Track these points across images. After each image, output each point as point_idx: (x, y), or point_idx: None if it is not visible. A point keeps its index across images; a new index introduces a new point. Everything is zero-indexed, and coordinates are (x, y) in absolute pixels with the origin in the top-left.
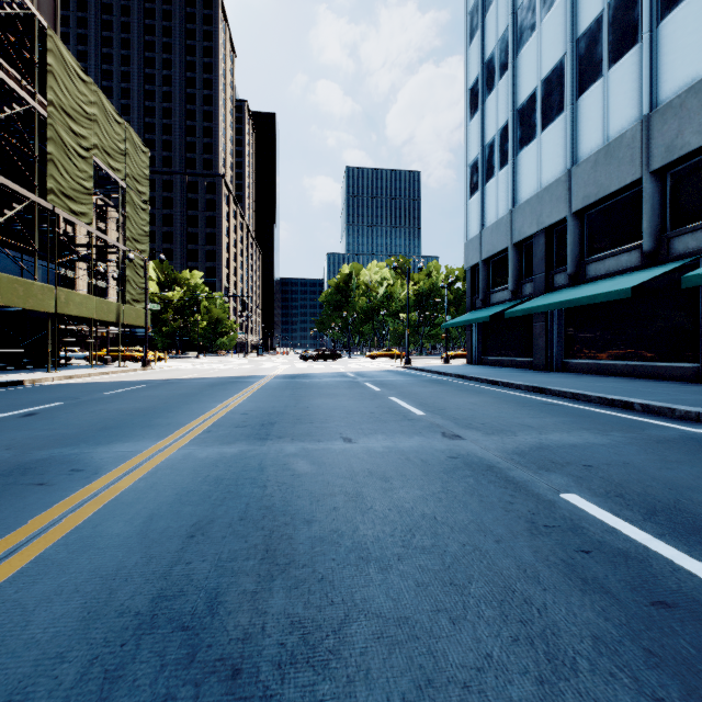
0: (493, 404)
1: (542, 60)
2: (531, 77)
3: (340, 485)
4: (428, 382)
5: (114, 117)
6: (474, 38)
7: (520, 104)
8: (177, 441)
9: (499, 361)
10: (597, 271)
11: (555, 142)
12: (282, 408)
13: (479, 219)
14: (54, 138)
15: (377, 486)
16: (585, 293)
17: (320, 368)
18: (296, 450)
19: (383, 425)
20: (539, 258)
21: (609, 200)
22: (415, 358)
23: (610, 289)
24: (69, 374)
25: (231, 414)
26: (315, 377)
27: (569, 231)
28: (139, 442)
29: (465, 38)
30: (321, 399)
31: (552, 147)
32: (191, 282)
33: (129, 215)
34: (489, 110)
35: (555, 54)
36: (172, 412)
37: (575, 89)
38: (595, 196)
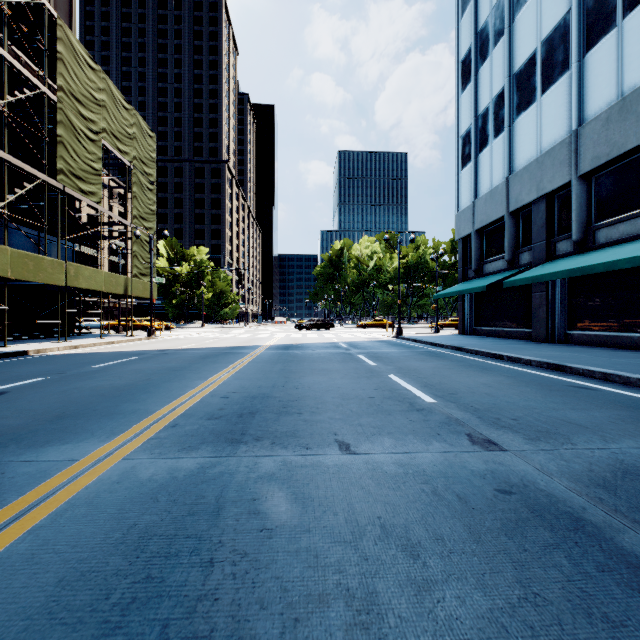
0: (510, 386)
1: (542, 20)
2: (529, 39)
3: (336, 565)
4: (424, 355)
5: (122, 104)
6: (466, 10)
7: (517, 69)
8: (127, 443)
9: (493, 331)
10: (608, 237)
11: (558, 103)
12: (268, 389)
13: (472, 190)
14: (64, 122)
15: (401, 573)
16: (599, 259)
17: (314, 337)
18: (275, 466)
19: (387, 418)
20: (538, 225)
21: (623, 159)
22: (403, 327)
23: (633, 254)
24: (75, 344)
25: (210, 396)
26: (308, 348)
27: (575, 196)
28: (81, 444)
29: (457, 11)
30: (313, 377)
31: (554, 109)
32: (197, 258)
33: (137, 195)
34: (483, 79)
35: (558, 11)
36: (147, 394)
37: (581, 45)
38: (606, 156)
